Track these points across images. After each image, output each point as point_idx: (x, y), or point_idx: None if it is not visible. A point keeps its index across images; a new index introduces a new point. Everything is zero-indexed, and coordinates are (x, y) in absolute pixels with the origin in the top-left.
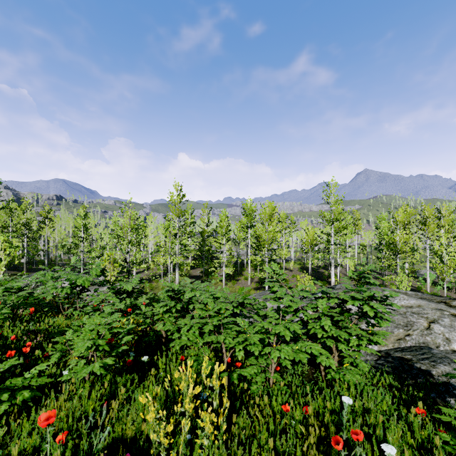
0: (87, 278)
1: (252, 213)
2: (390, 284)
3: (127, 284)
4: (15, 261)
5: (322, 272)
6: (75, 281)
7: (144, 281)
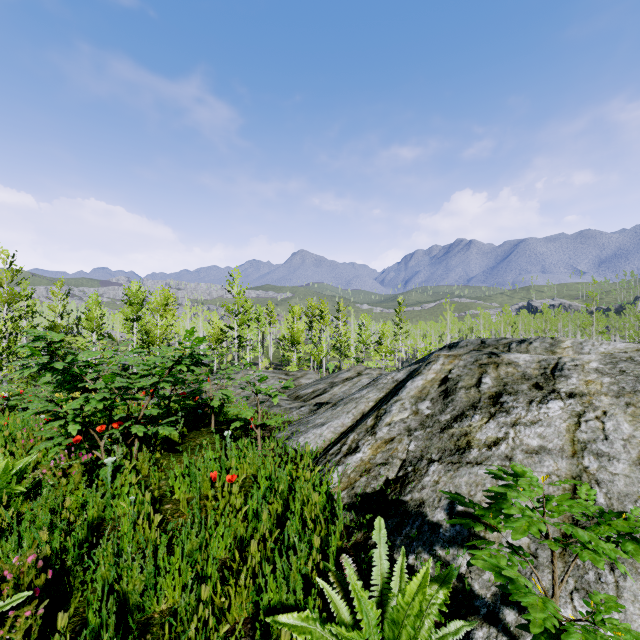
0: None
1: (140, 301)
2: None
3: None
4: None
5: None
6: None
7: None
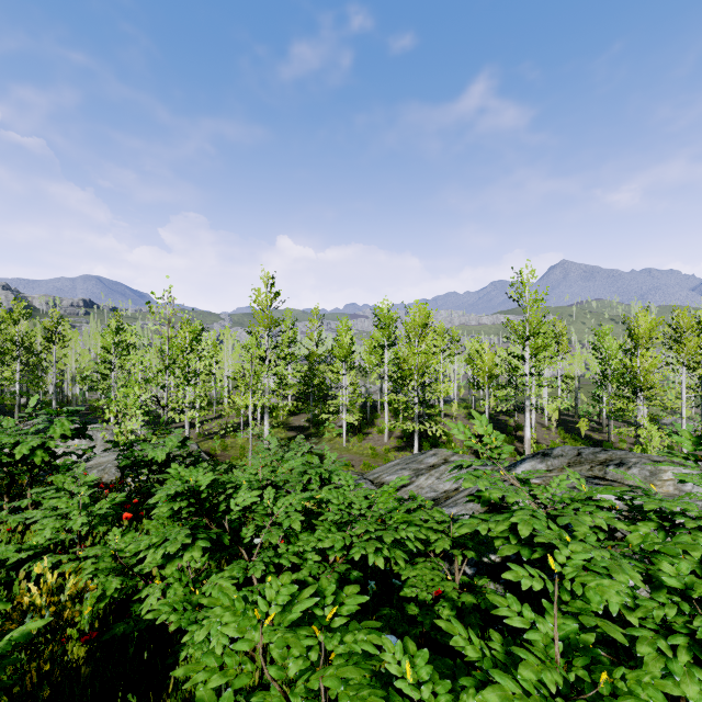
0: (44, 443)
1: (391, 323)
2: (619, 441)
3: (155, 449)
4: (6, 402)
5: (504, 421)
6: (14, 450)
7: (189, 441)
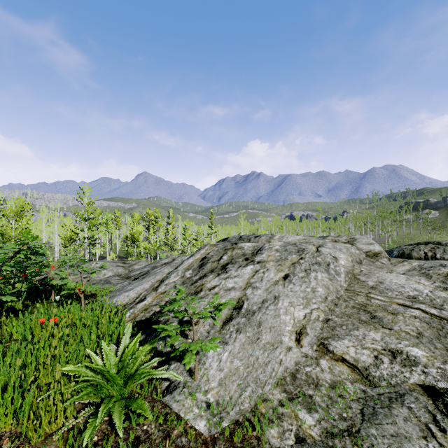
0: None
1: None
2: None
3: None
4: None
5: None
6: None
7: None
